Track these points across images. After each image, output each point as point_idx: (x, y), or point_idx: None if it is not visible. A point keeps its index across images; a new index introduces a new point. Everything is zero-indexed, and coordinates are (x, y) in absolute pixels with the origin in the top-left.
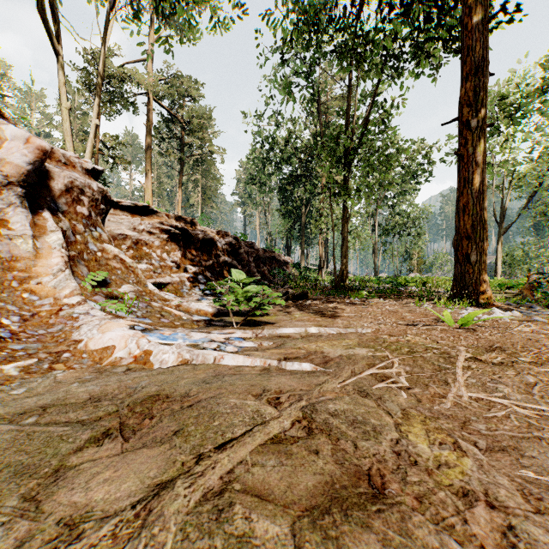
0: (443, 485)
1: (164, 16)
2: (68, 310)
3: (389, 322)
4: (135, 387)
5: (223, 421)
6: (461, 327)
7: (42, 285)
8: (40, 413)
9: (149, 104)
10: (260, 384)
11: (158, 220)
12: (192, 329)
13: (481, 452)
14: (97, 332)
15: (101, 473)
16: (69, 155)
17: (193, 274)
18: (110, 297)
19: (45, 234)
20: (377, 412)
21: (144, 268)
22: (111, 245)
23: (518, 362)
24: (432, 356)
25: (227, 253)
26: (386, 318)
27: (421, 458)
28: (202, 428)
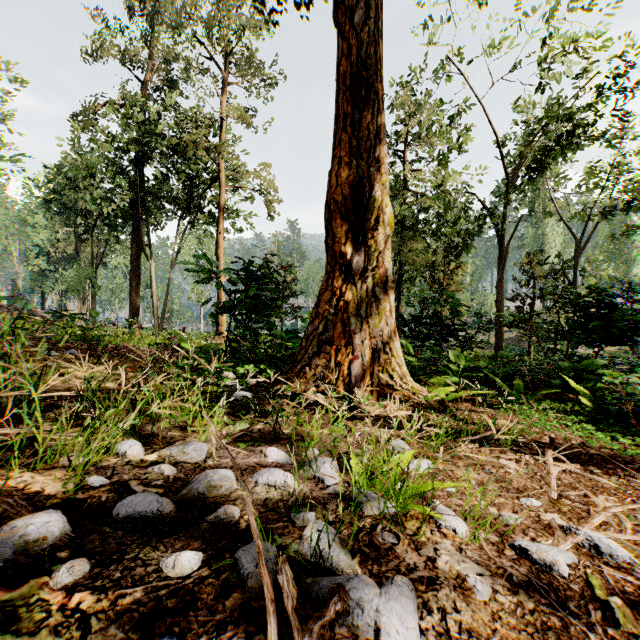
0: None
1: None
2: None
3: None
4: None
5: None
6: None
7: None
8: None
9: None
10: None
11: None
12: None
13: None
14: None
15: None
16: None
17: None
18: None
19: None
20: None
21: None
22: None
23: None
24: None
25: None
26: None
27: None
28: None
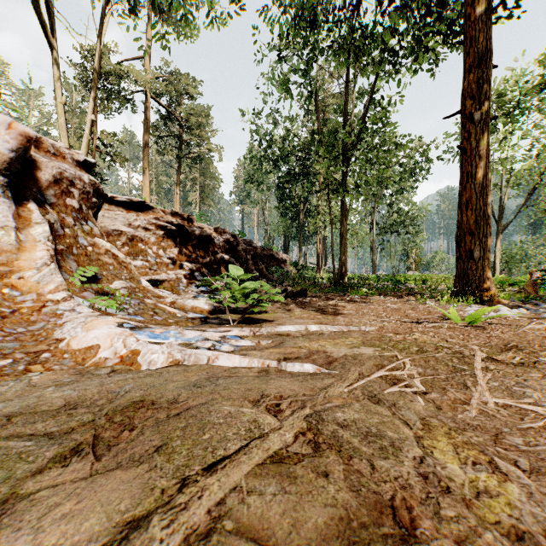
0: (487, 522)
1: (161, 11)
2: (52, 306)
3: (392, 320)
4: (118, 391)
5: (214, 434)
6: (469, 324)
7: (25, 279)
8: (4, 424)
9: (147, 101)
10: (258, 388)
11: (154, 216)
12: (186, 327)
13: (525, 474)
14: (81, 330)
15: (60, 504)
16: (58, 146)
17: (190, 271)
18: (100, 293)
19: (30, 226)
20: (392, 422)
21: (139, 265)
22: (102, 240)
23: (539, 362)
24: (444, 356)
25: (225, 250)
26: (389, 316)
27: (454, 483)
28: (190, 443)
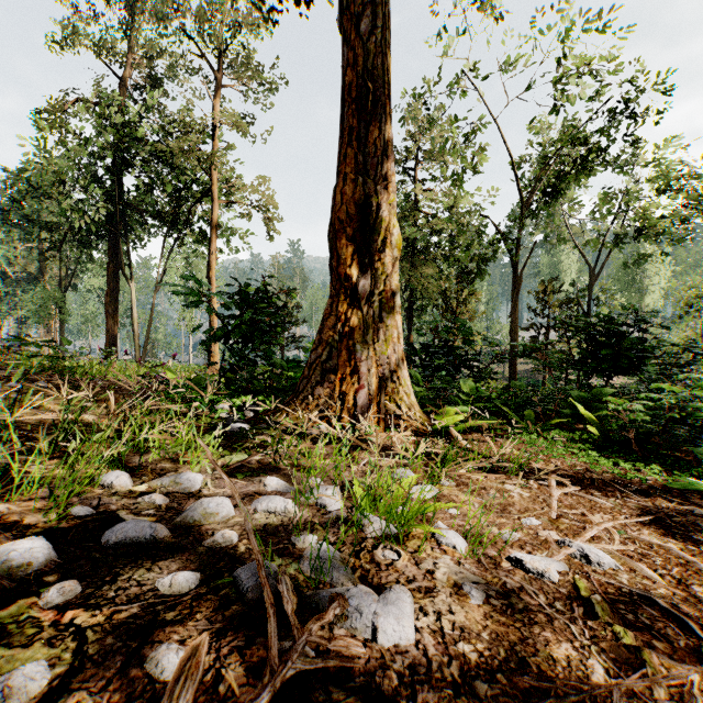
0: None
1: None
2: None
3: None
4: None
5: None
6: None
7: None
8: None
9: None
10: None
11: None
12: None
13: None
14: None
15: None
16: None
17: None
18: None
19: None
20: None
21: None
22: None
23: None
24: None
25: None
26: None
27: None
28: None
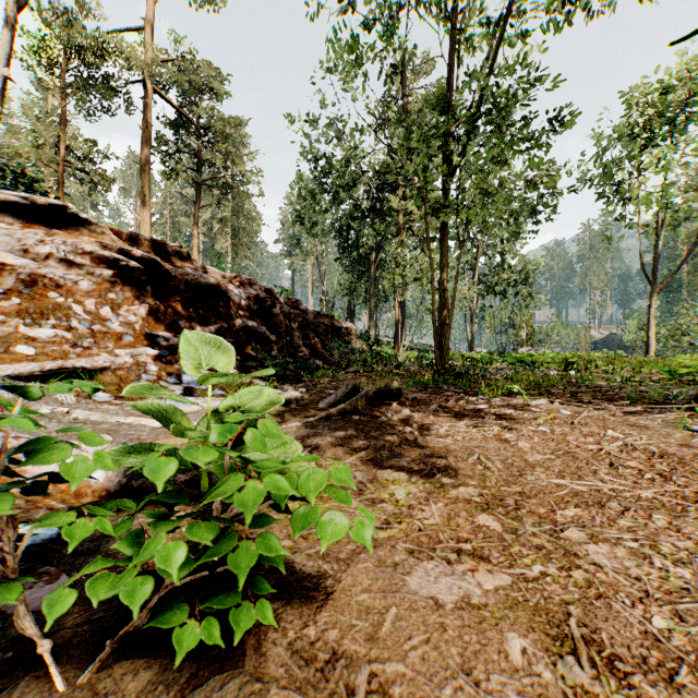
0: None
1: None
2: None
3: None
4: None
5: None
6: None
7: None
8: None
9: (146, 96)
10: None
11: (90, 240)
12: None
13: None
14: None
15: None
16: None
17: (171, 348)
18: None
19: None
20: None
21: (47, 337)
22: None
23: None
24: None
25: (251, 313)
26: None
27: None
28: None
